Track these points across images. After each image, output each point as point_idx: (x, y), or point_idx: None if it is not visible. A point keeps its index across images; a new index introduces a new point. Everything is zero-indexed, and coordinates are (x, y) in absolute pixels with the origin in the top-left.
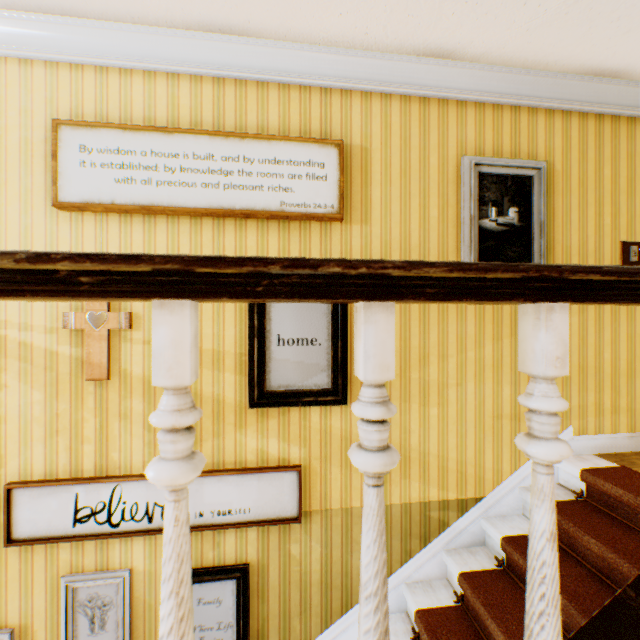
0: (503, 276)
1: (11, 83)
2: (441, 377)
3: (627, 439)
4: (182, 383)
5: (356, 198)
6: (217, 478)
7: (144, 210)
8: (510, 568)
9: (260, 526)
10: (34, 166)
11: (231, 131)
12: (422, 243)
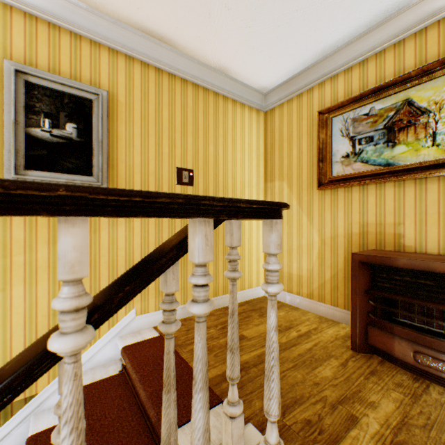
0: None
1: None
2: None
3: (181, 309)
4: None
5: None
6: None
7: None
8: None
9: None
10: None
11: None
12: None
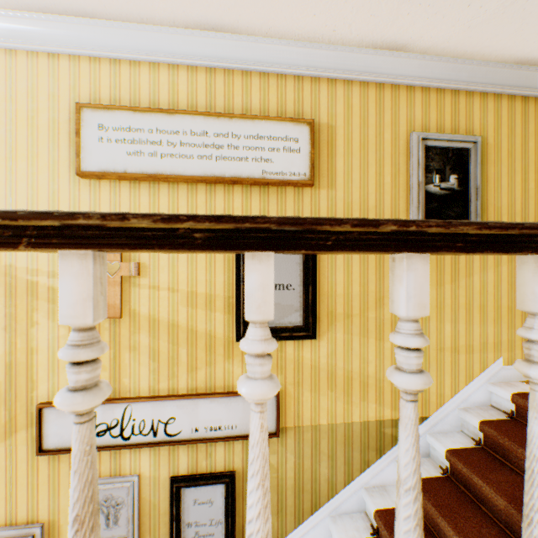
0: (517, 233)
1: (41, 73)
2: (393, 316)
3: None
4: (268, 318)
5: (323, 167)
6: (209, 400)
7: (150, 178)
8: (453, 475)
9: (244, 440)
10: (60, 142)
11: (221, 112)
12: (378, 205)
